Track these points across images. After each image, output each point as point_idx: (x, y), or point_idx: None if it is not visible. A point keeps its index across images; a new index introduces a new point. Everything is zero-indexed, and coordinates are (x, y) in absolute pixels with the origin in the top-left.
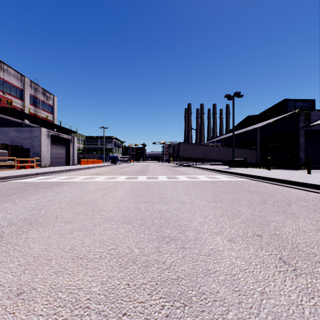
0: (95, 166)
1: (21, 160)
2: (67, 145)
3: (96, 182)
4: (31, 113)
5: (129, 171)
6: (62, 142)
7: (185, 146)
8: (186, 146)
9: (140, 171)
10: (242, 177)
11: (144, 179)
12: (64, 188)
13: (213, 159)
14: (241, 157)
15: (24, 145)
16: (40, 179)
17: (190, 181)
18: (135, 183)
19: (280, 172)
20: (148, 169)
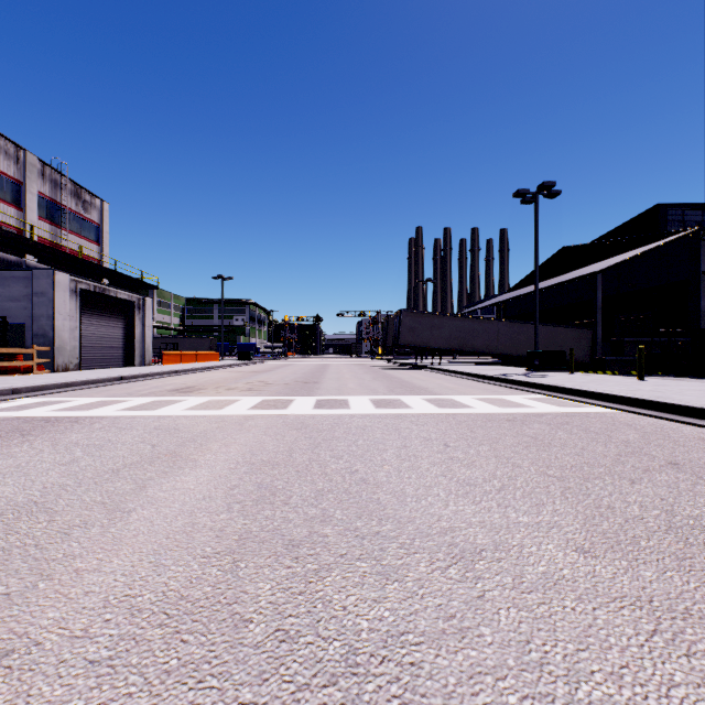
0: (194, 367)
1: (3, 353)
2: (128, 316)
3: (157, 422)
4: (43, 239)
5: (275, 381)
6: (115, 308)
7: (415, 319)
8: (417, 319)
9: (304, 381)
10: (588, 403)
11: (309, 408)
12: (25, 450)
13: (482, 350)
14: (549, 347)
15: (10, 315)
16: (5, 409)
17: (446, 418)
18: (275, 426)
19: (682, 385)
20: (325, 375)
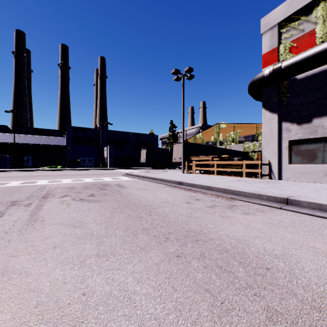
0: None
1: None
2: None
3: None
4: None
5: None
6: None
7: None
8: None
9: None
10: None
11: None
12: None
13: None
14: None
15: None
16: None
17: None
18: None
19: None
20: None
